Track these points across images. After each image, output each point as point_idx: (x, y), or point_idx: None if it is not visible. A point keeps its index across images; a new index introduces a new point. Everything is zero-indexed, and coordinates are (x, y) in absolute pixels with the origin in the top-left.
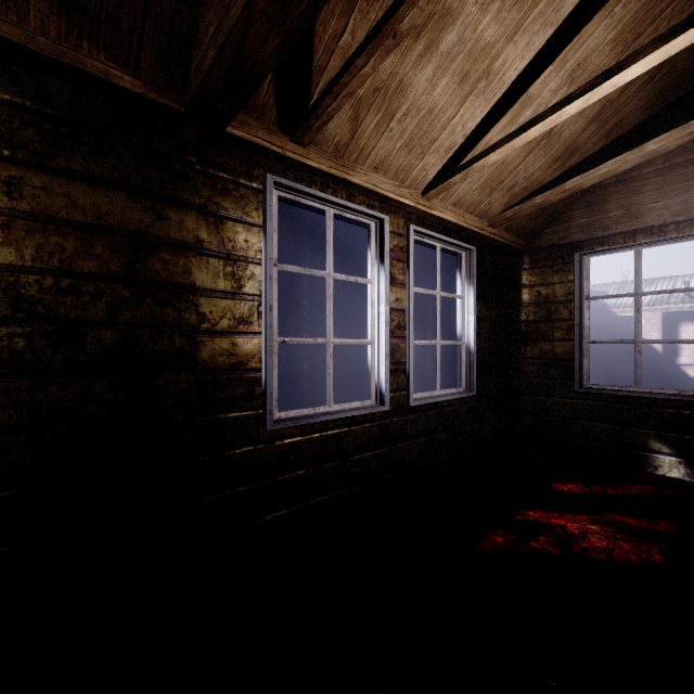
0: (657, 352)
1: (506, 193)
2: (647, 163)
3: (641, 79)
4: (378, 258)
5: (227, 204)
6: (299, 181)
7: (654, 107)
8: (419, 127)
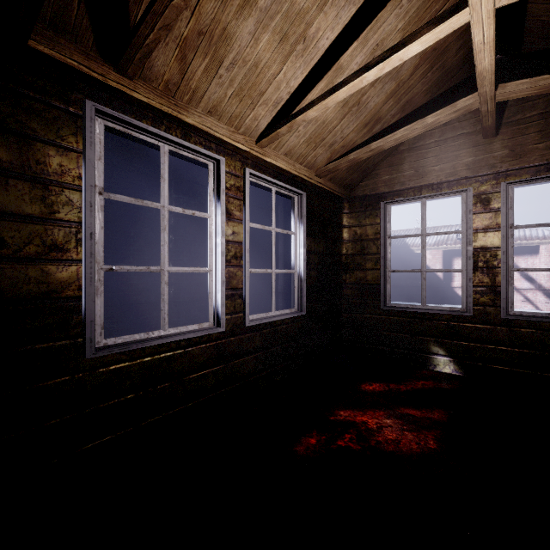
0: (440, 279)
1: (328, 149)
2: (430, 136)
3: (424, 67)
4: (216, 195)
5: (34, 124)
6: (128, 113)
7: (433, 93)
8: (247, 78)
